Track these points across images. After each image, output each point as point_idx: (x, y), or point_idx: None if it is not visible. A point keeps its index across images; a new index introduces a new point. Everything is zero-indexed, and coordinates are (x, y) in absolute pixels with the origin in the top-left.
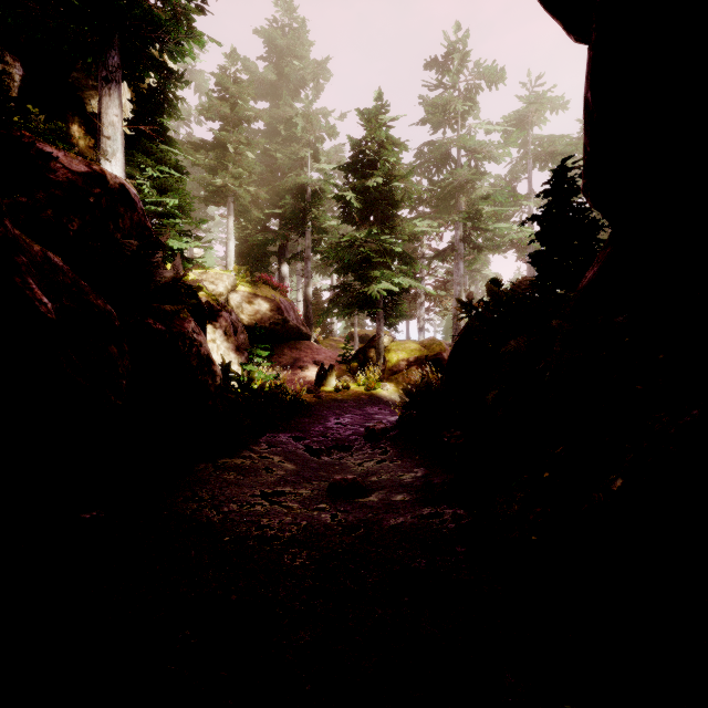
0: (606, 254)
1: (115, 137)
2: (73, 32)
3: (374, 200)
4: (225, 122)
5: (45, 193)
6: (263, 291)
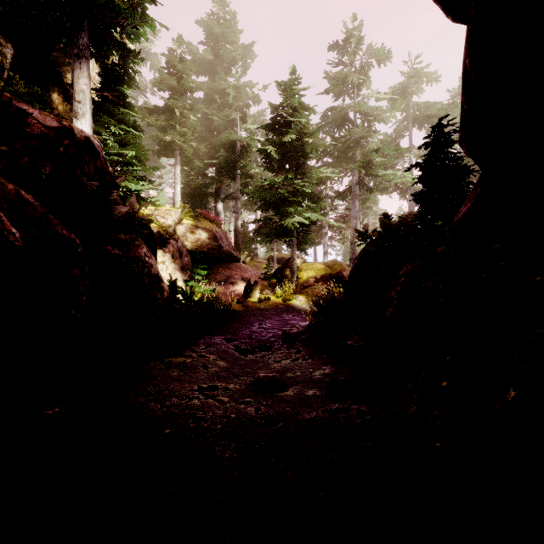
0: (478, 193)
1: (84, 102)
2: (51, 18)
3: (289, 152)
4: (173, 92)
5: (23, 143)
6: (203, 223)
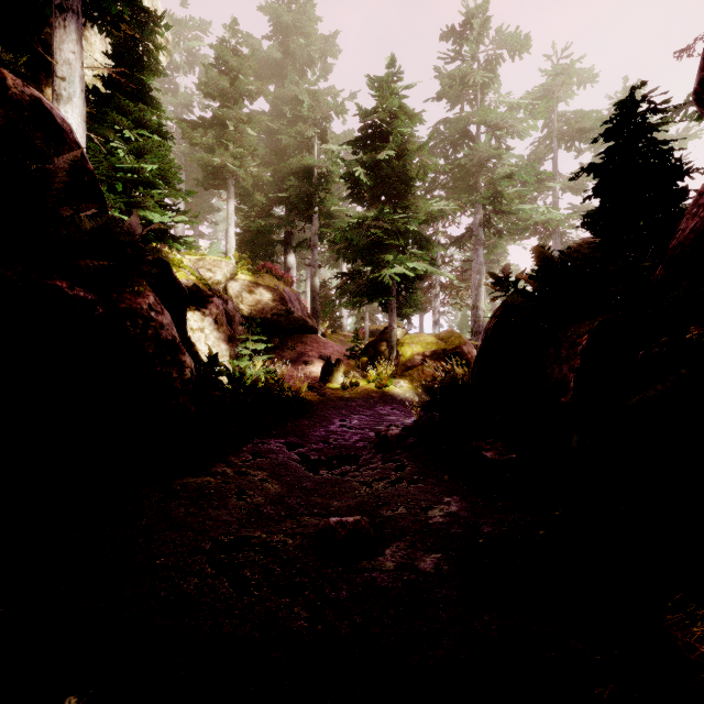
0: None
1: (71, 79)
2: None
3: (386, 177)
4: (224, 98)
5: None
6: (266, 280)
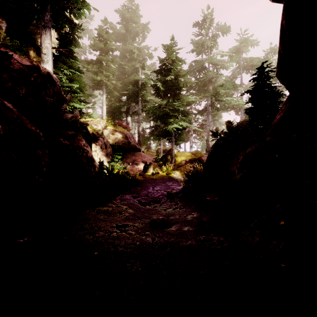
0: (287, 107)
1: (48, 54)
2: (28, 3)
3: (170, 86)
4: (101, 51)
5: (8, 74)
6: (119, 129)
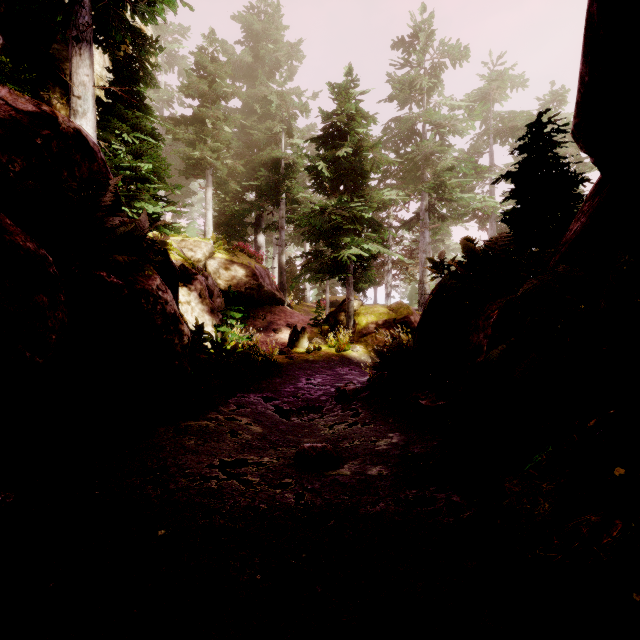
0: (597, 203)
1: (86, 97)
2: None
3: (344, 170)
4: (203, 98)
5: None
6: (240, 258)
